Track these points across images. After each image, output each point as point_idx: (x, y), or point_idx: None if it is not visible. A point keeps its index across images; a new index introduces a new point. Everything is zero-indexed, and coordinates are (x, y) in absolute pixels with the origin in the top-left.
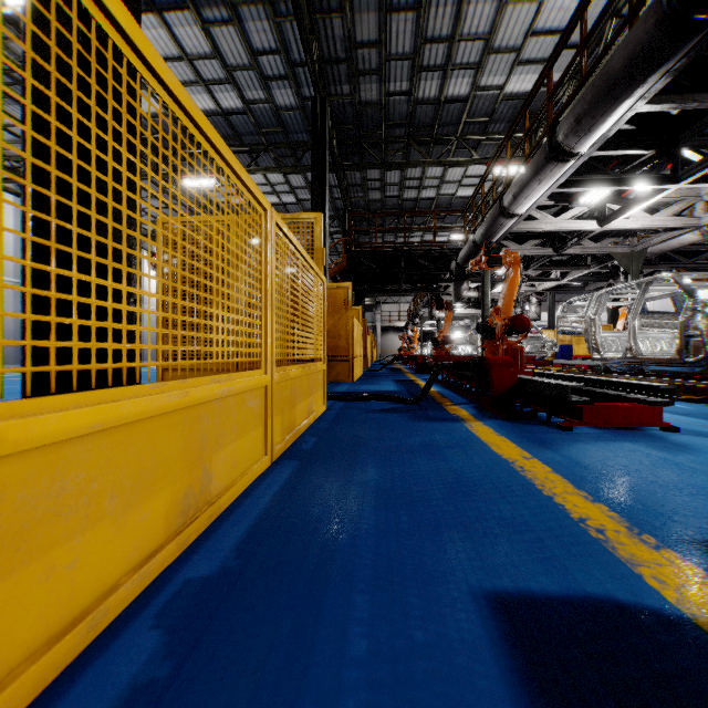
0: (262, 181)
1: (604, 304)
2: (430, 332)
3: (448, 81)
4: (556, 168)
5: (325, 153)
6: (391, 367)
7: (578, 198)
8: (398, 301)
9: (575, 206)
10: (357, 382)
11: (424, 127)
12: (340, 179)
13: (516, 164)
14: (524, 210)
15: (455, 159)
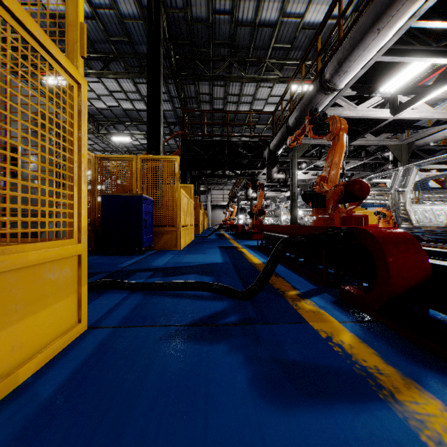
0: (117, 89)
1: (413, 177)
2: (244, 209)
3: (262, 5)
4: (407, 5)
5: (159, 48)
6: (217, 233)
7: (380, 86)
8: (223, 188)
9: (375, 95)
10: (184, 250)
11: (242, 49)
12: (177, 87)
13: (309, 83)
14: (344, 84)
15: (265, 77)
